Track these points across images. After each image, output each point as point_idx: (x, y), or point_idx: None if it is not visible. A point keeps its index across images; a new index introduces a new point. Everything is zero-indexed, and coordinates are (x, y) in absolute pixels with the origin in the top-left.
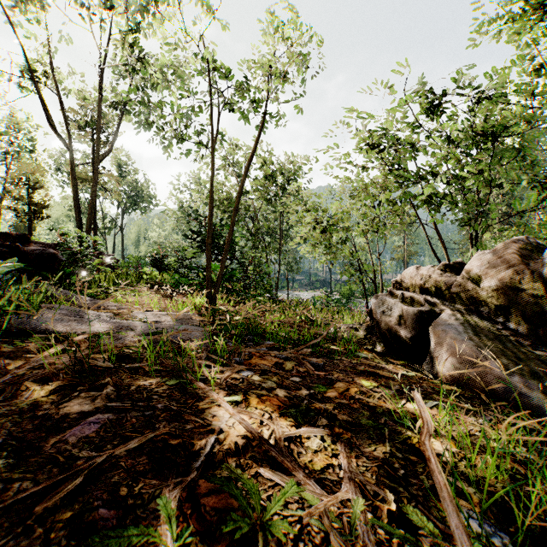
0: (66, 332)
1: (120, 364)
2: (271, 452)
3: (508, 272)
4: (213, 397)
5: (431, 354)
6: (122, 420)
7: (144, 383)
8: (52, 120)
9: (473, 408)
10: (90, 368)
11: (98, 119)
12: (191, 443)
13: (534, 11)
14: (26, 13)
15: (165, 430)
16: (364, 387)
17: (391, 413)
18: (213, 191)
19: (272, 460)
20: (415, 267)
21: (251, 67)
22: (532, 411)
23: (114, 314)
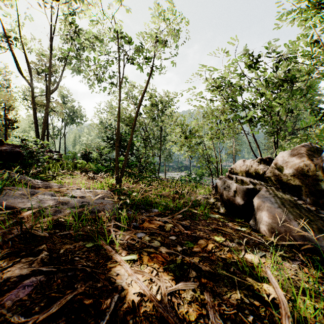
0: (20, 207)
1: (55, 231)
2: (158, 308)
3: (300, 164)
4: (117, 259)
5: (255, 215)
6: (50, 281)
7: (70, 246)
8: (20, 68)
9: (285, 254)
10: (33, 235)
11: (49, 68)
12: (99, 302)
13: (315, 7)
14: (3, 1)
15: (81, 289)
16: (216, 242)
17: (236, 263)
18: (119, 113)
19: (159, 313)
20: (242, 160)
21: (143, 37)
22: (320, 254)
23: (56, 191)
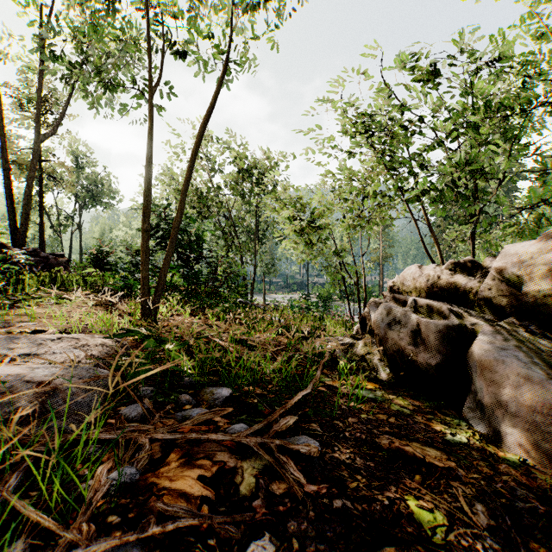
0: None
1: None
2: None
3: None
4: None
5: (476, 396)
6: None
7: None
8: None
9: None
10: None
11: (38, 91)
12: None
13: None
14: None
15: None
16: (428, 541)
17: None
18: (151, 154)
19: None
20: (417, 266)
21: None
22: None
23: None
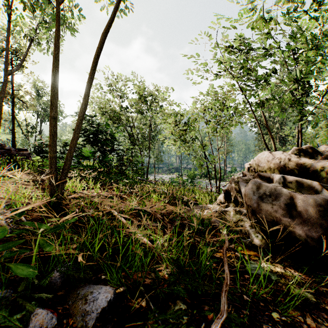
0: None
1: None
2: None
3: None
4: None
5: None
6: None
7: None
8: None
9: None
10: None
11: (6, 41)
12: None
13: None
14: None
15: None
16: None
17: None
18: (58, 52)
19: None
20: (268, 152)
21: None
22: None
23: None
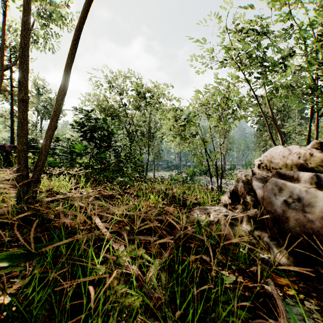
0: None
1: None
2: None
3: None
4: None
5: None
6: None
7: None
8: None
9: None
10: None
11: (2, 36)
12: None
13: None
14: None
15: None
16: None
17: None
18: (28, 18)
19: None
20: (282, 146)
21: None
22: None
23: None
